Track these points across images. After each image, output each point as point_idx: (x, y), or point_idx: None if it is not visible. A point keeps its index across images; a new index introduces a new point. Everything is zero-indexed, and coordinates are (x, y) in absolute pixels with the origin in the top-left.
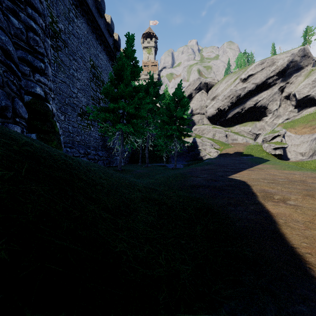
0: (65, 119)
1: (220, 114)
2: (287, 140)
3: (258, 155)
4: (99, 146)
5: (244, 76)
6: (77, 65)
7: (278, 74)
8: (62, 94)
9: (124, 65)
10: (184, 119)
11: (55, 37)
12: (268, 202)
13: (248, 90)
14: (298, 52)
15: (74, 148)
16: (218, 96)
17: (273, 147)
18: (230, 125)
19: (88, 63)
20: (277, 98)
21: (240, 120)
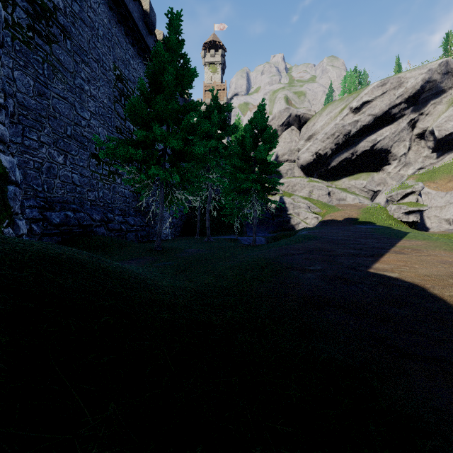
0: (66, 161)
1: (320, 161)
2: (424, 200)
3: (383, 223)
4: (132, 208)
5: (356, 104)
6: (89, 72)
7: (408, 101)
8: (60, 118)
9: (164, 66)
10: (268, 164)
11: (45, 17)
12: None
13: (362, 125)
14: (439, 67)
15: (82, 211)
16: (316, 134)
17: (404, 210)
18: (334, 178)
19: (111, 72)
20: (405, 136)
21: (350, 170)
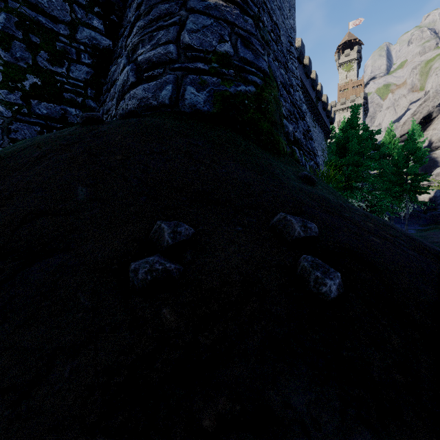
0: None
1: None
2: None
3: None
4: None
5: None
6: None
7: None
8: None
9: (347, 136)
10: (419, 175)
11: None
12: None
13: None
14: None
15: None
16: None
17: None
18: None
19: None
20: None
21: None
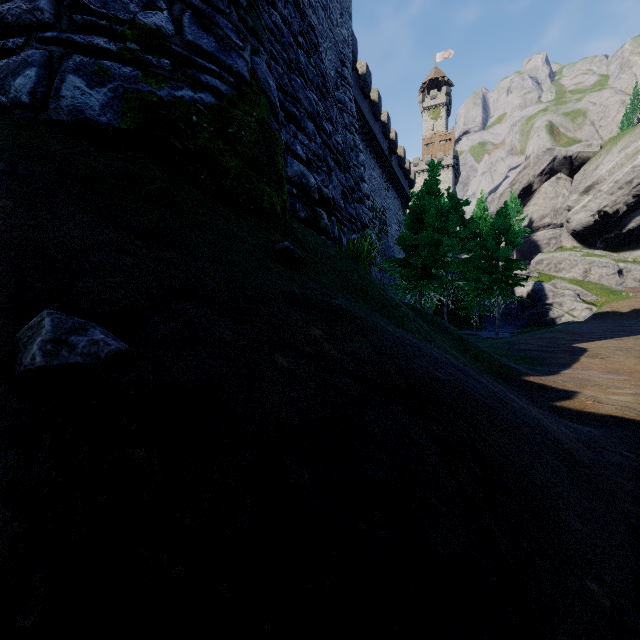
0: None
1: (606, 223)
2: None
3: None
4: None
5: None
6: None
7: None
8: None
9: (424, 204)
10: (512, 262)
11: None
12: (586, 358)
13: None
14: None
15: None
16: (600, 182)
17: None
18: (634, 246)
19: None
20: None
21: None
